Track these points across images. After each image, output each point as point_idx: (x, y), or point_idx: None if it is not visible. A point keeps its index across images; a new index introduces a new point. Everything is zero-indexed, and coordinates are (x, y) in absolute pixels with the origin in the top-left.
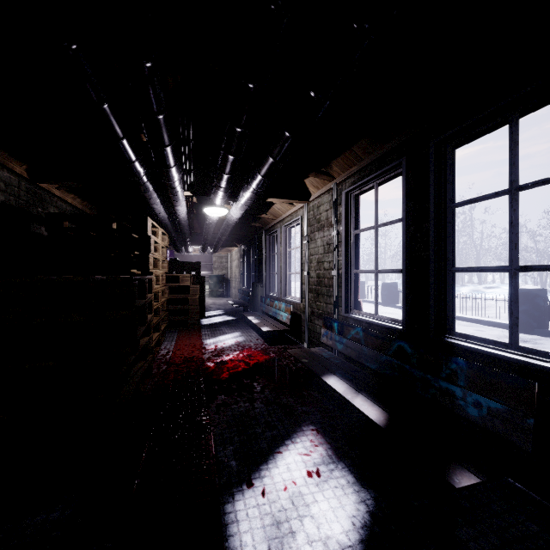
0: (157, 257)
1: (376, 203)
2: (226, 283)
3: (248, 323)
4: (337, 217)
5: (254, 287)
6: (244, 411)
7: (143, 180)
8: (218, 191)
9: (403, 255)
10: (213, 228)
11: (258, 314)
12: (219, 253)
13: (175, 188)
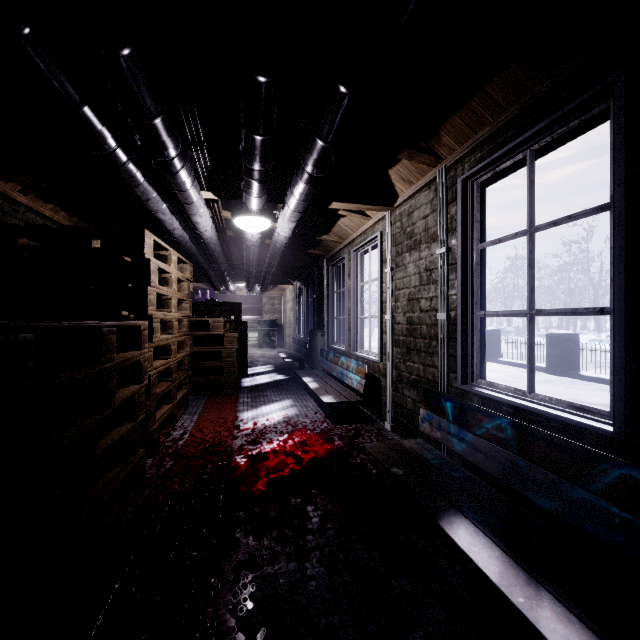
0: (167, 293)
1: (532, 186)
2: (279, 329)
3: (304, 385)
4: (446, 224)
5: (313, 336)
6: (286, 587)
7: (119, 156)
8: (249, 179)
9: (617, 278)
10: (255, 255)
11: (317, 374)
12: (270, 292)
13: (178, 175)
